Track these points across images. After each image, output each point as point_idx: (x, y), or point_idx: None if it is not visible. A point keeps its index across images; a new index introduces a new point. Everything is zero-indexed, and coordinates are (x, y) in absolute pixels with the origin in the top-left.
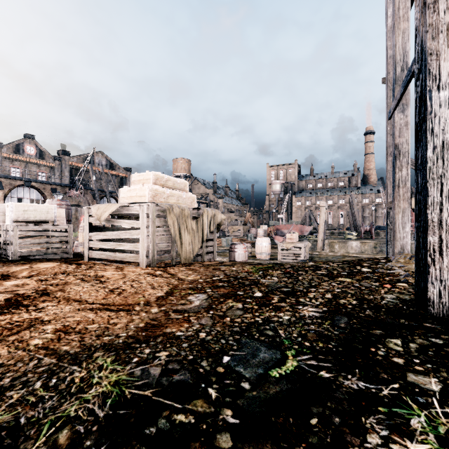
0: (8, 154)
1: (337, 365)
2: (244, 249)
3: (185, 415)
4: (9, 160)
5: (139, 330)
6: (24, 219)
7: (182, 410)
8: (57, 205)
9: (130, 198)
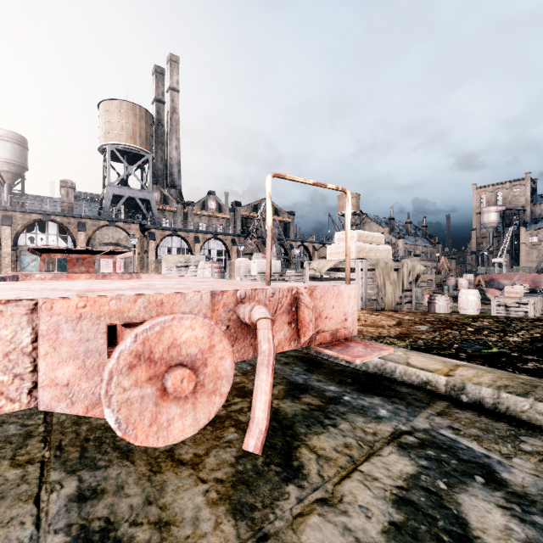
0: (197, 211)
1: (524, 353)
2: (446, 301)
3: (443, 352)
4: (198, 216)
5: (398, 334)
6: (264, 272)
7: (441, 351)
8: (262, 258)
9: (337, 254)
